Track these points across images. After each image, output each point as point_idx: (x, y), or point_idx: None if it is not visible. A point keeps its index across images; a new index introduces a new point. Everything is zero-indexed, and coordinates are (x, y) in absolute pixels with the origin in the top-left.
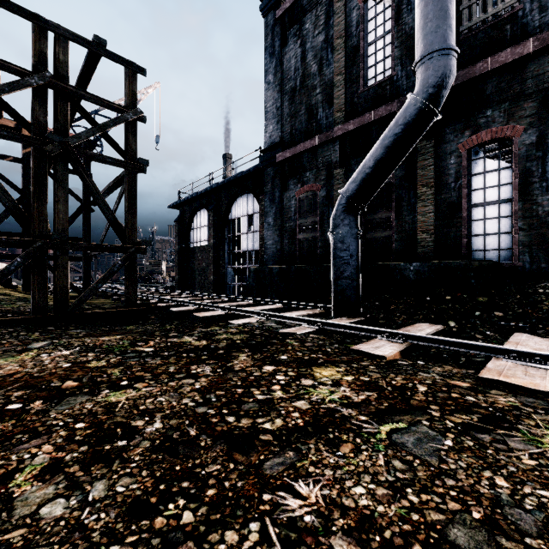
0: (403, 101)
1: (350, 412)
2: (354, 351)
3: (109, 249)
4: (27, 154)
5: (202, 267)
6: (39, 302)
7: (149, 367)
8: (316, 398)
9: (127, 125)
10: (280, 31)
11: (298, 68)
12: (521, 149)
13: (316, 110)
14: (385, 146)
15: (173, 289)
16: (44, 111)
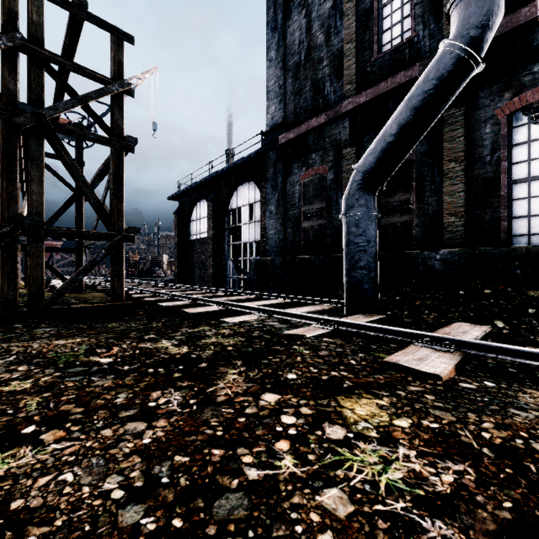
0: (426, 64)
1: (444, 532)
2: (390, 364)
3: (91, 236)
4: None
5: (202, 260)
6: (8, 295)
7: (89, 394)
8: (361, 480)
9: (112, 99)
10: (283, 2)
11: (303, 40)
12: None
13: (322, 84)
14: (412, 107)
15: (173, 283)
16: (14, 77)
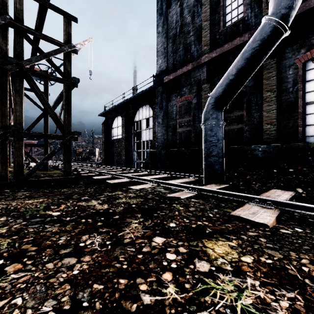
0: (253, 33)
1: None
2: (234, 217)
3: (52, 137)
4: None
5: (118, 151)
6: (1, 172)
7: (42, 237)
8: (223, 305)
9: (64, 55)
10: None
11: (178, 20)
12: None
13: (190, 46)
14: (245, 58)
15: (101, 165)
16: (5, 42)
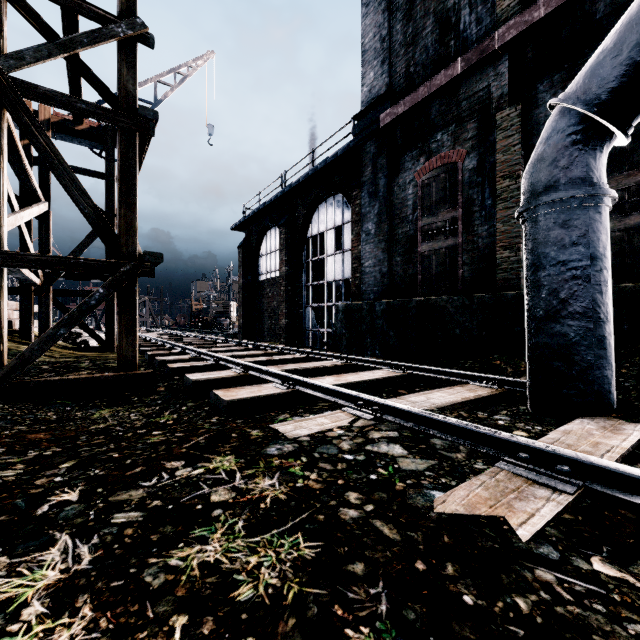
0: None
1: None
2: None
3: (82, 266)
4: (26, 148)
5: (273, 307)
6: None
7: None
8: None
9: (118, 49)
10: None
11: None
12: None
13: (455, 15)
14: None
15: (237, 337)
16: None
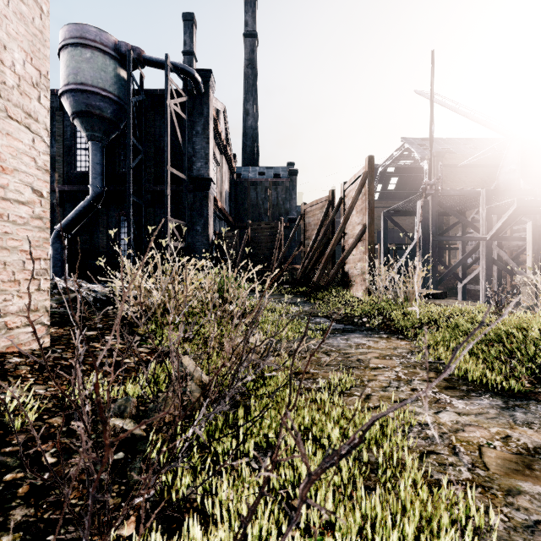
0: None
1: None
2: None
3: None
4: None
5: None
6: None
7: None
8: None
9: None
10: None
11: None
12: (135, 222)
13: None
14: (77, 214)
15: None
16: None
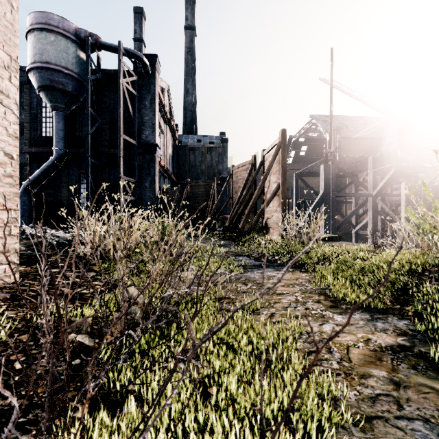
0: None
1: None
2: None
3: None
4: None
5: None
6: None
7: None
8: None
9: None
10: None
11: None
12: (93, 179)
13: None
14: (42, 171)
15: None
16: None
